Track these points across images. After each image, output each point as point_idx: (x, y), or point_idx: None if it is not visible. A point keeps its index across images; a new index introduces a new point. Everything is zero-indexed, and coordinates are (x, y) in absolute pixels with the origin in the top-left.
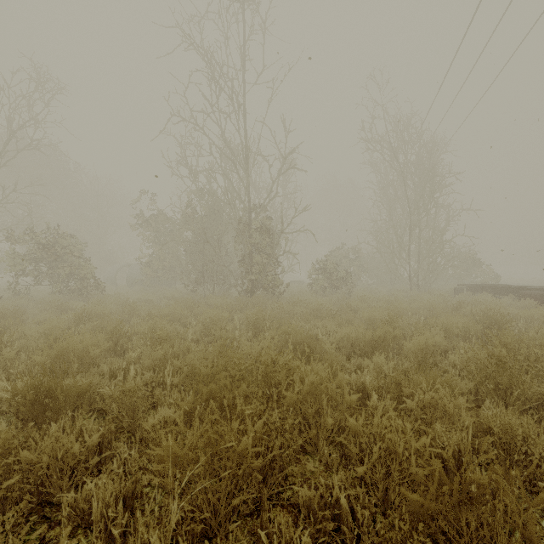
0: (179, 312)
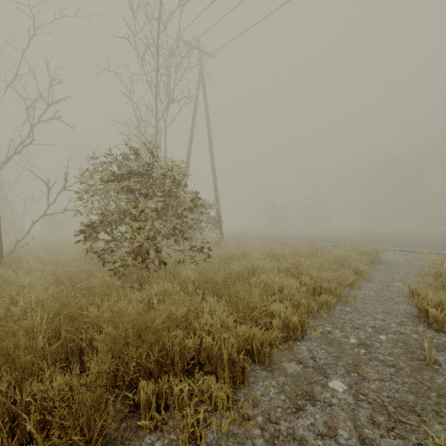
0: None
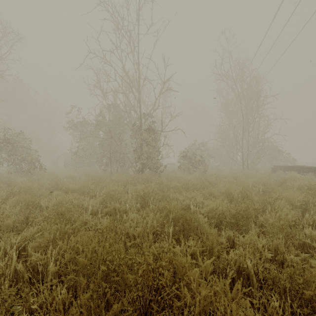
0: (89, 186)
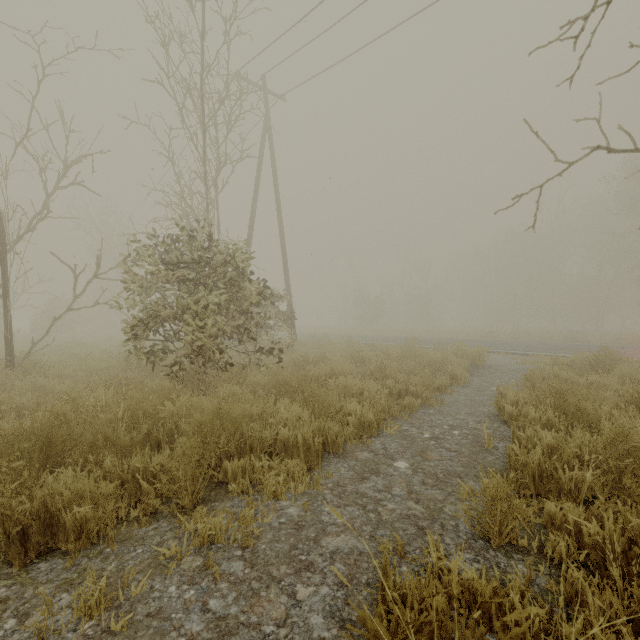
0: None
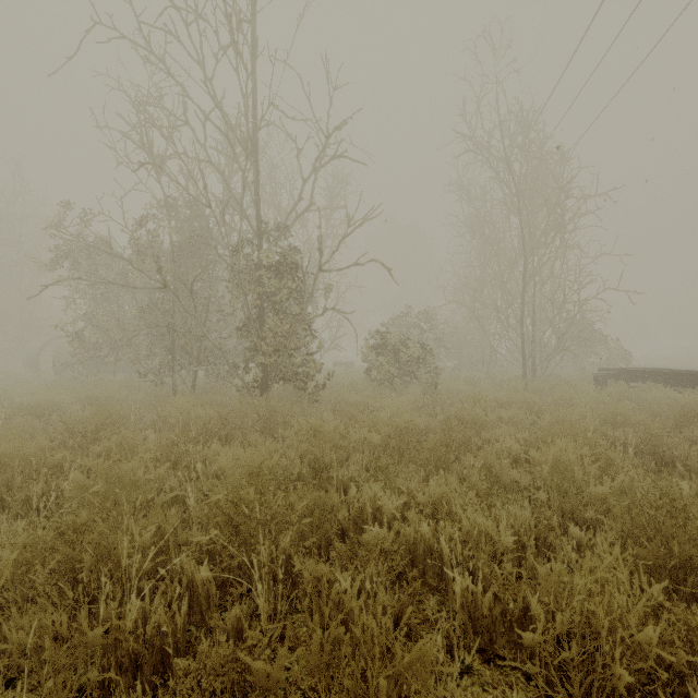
0: (36, 459)
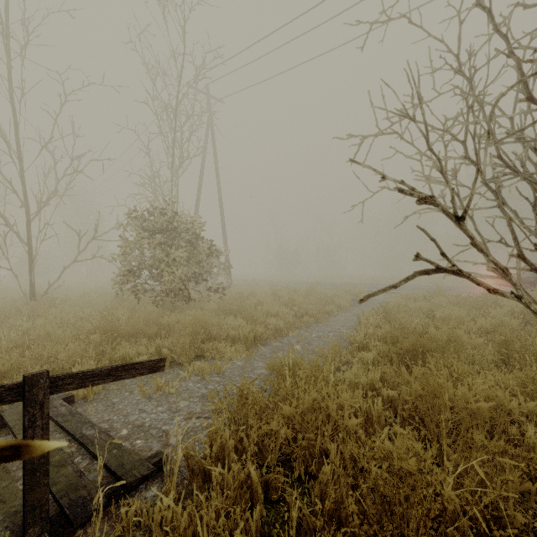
0: None
